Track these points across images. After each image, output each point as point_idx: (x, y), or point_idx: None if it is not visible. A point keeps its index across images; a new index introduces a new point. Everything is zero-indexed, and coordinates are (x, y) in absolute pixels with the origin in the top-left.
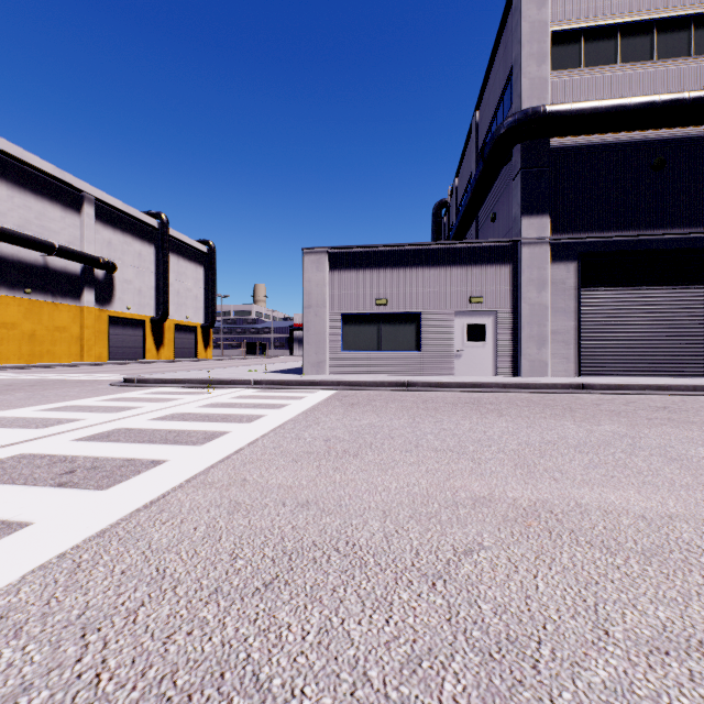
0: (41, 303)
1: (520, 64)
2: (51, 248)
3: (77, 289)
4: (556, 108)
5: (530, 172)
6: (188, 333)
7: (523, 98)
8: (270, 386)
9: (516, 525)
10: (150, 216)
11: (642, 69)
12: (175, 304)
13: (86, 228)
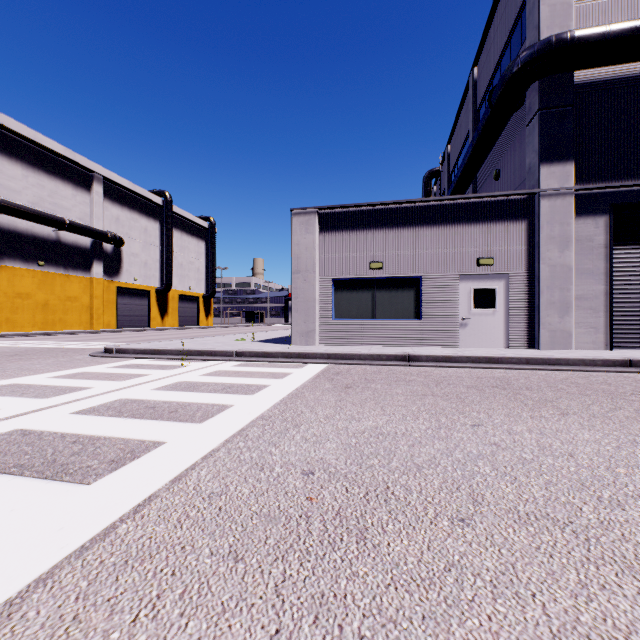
0: (53, 274)
1: None
2: (61, 223)
3: (87, 262)
4: (586, 31)
5: (550, 112)
6: (191, 303)
7: (541, 28)
8: (252, 359)
9: None
10: (155, 194)
11: None
12: (178, 275)
13: (95, 205)
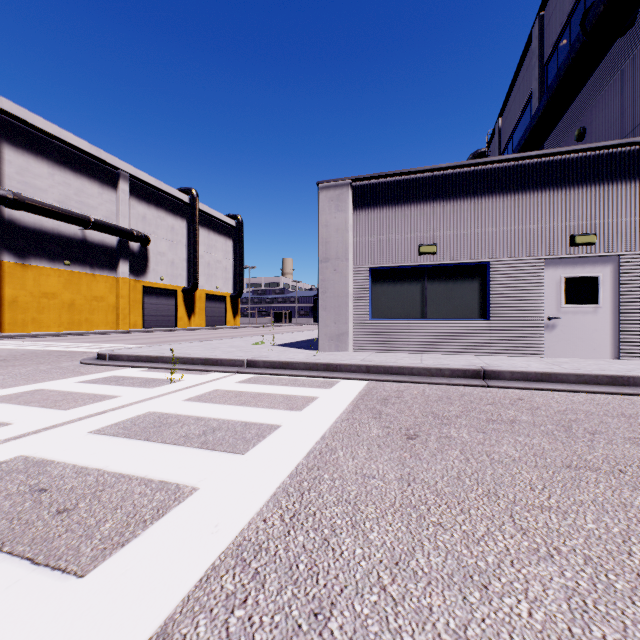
0: (79, 274)
1: None
2: (86, 221)
3: (114, 261)
4: None
5: None
6: (218, 303)
7: None
8: (266, 371)
9: None
10: (182, 192)
11: None
12: (205, 275)
13: (121, 203)
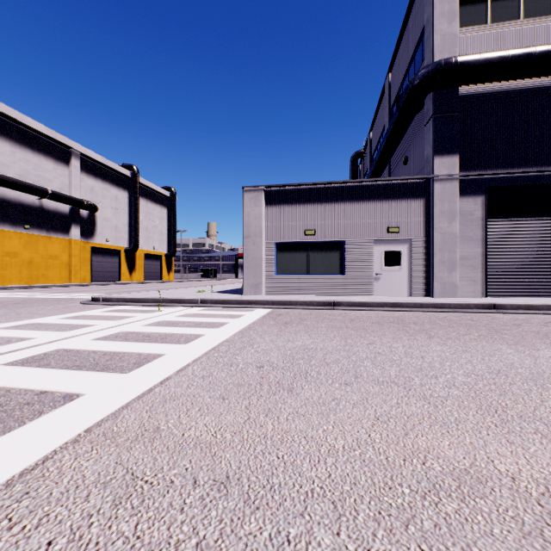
0: (37, 236)
1: (433, 22)
2: (44, 192)
3: (66, 226)
4: (466, 58)
5: (442, 117)
6: (155, 261)
7: (435, 52)
8: (213, 305)
9: (550, 549)
10: (124, 167)
11: (544, 23)
12: (144, 237)
13: (73, 177)
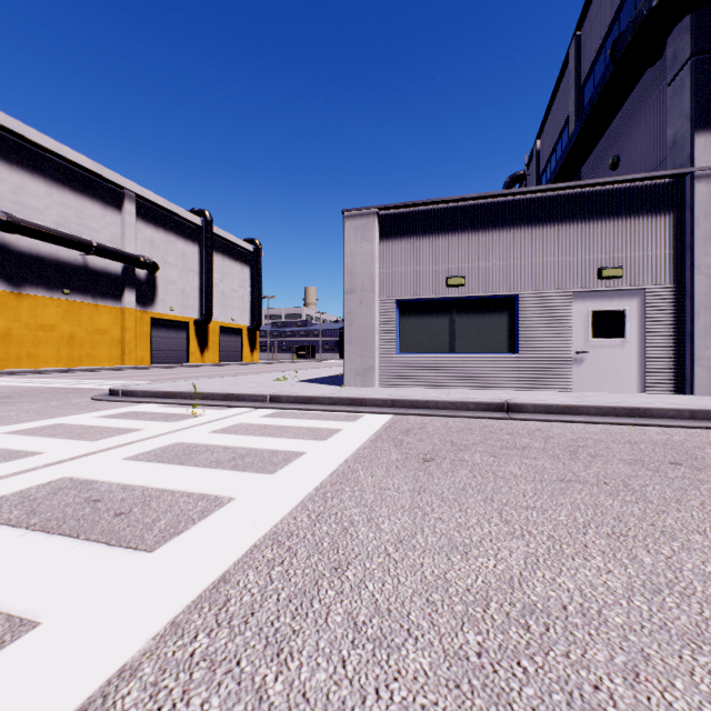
0: (80, 304)
1: None
2: (88, 246)
3: (118, 290)
4: None
5: (710, 58)
6: (234, 336)
7: None
8: (290, 405)
9: None
10: (194, 213)
11: None
12: (220, 305)
13: (127, 226)
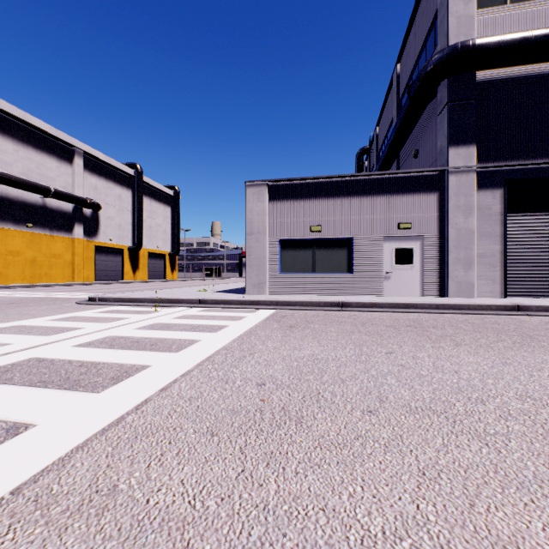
0: (40, 235)
1: (447, 4)
2: (47, 191)
3: (69, 224)
4: (485, 40)
5: (457, 105)
6: (158, 260)
7: (449, 36)
8: (214, 305)
9: None
10: (128, 166)
11: None
12: (148, 236)
13: (76, 175)
